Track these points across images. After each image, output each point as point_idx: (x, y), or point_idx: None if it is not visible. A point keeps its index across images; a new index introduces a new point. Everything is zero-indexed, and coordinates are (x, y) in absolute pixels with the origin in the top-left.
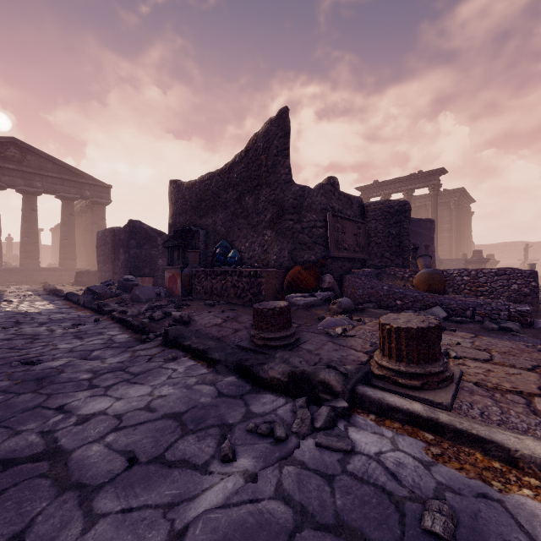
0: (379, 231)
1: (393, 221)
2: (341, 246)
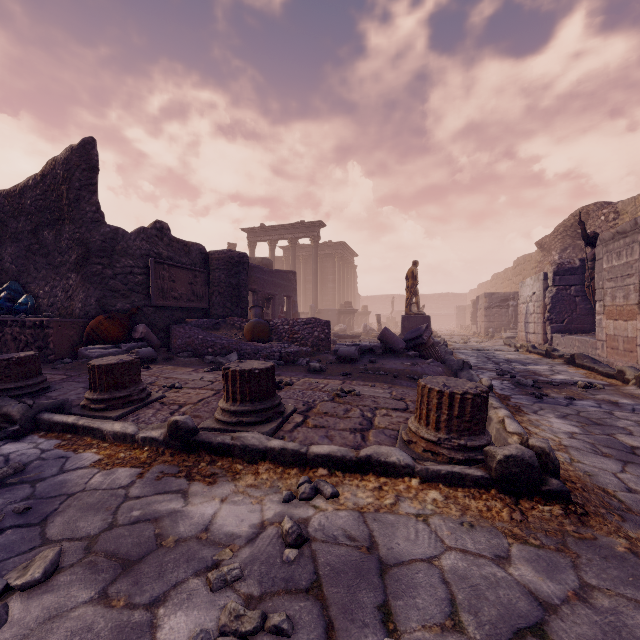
0: (222, 280)
1: (234, 271)
2: (169, 295)
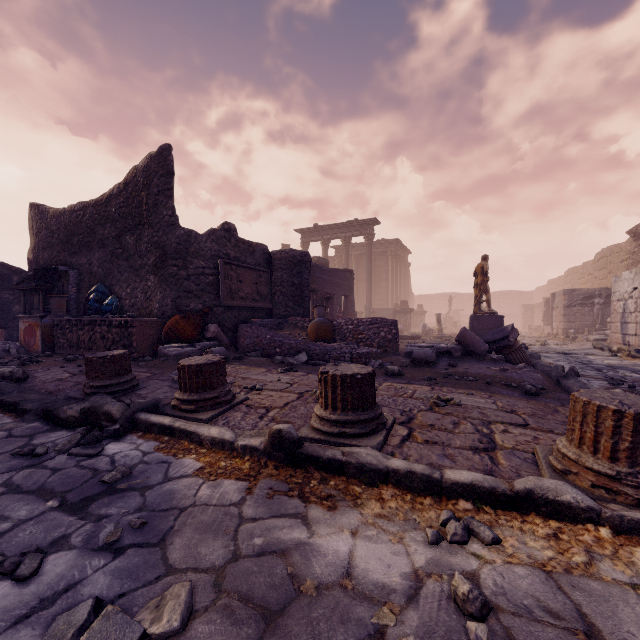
0: (285, 280)
1: (296, 271)
2: (237, 295)
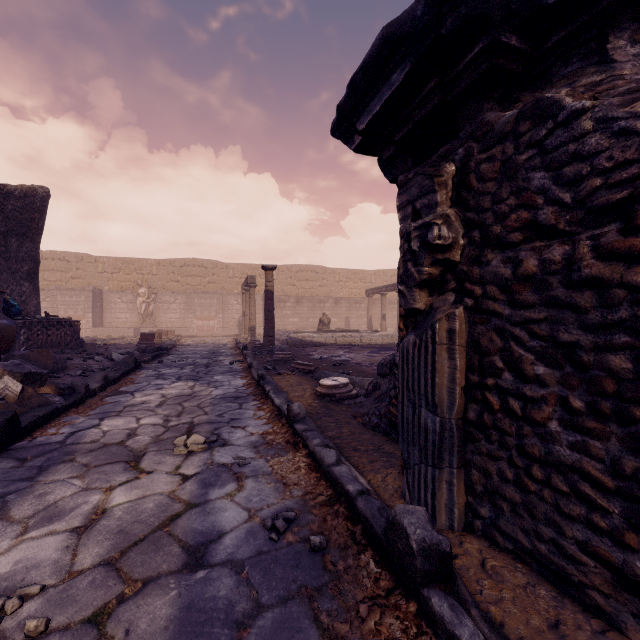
0: None
1: None
2: None
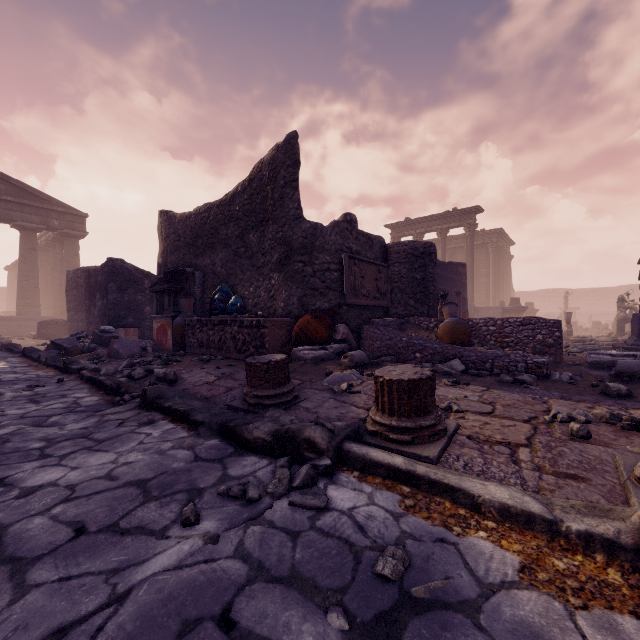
0: (403, 275)
1: (418, 264)
2: (359, 292)
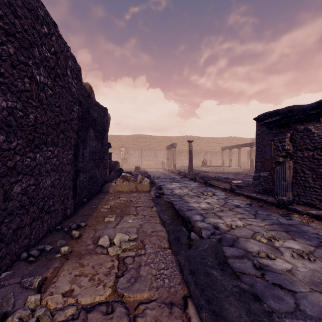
0: None
1: None
2: None
